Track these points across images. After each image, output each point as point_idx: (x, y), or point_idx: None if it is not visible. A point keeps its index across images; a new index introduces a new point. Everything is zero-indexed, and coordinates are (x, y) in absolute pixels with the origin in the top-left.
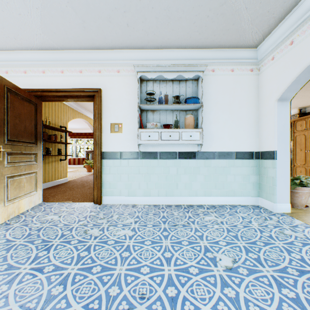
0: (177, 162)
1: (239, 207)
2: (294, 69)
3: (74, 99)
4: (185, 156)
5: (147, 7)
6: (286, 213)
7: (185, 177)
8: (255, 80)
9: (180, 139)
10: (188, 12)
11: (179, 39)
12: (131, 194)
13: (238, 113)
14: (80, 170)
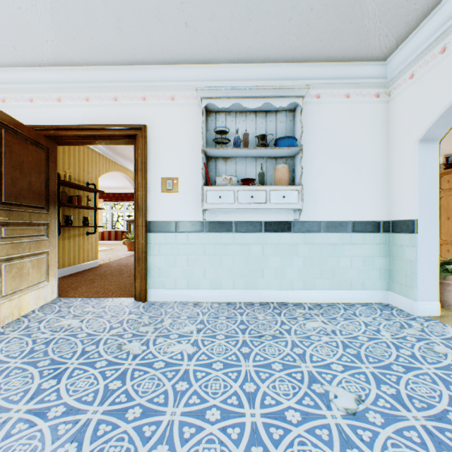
0: (262, 236)
1: (358, 307)
2: (447, 91)
3: (106, 140)
4: (274, 227)
5: None
6: (432, 317)
7: (274, 260)
8: (382, 111)
9: (268, 202)
10: (281, 2)
11: (266, 48)
12: (191, 286)
13: (357, 162)
14: (118, 248)
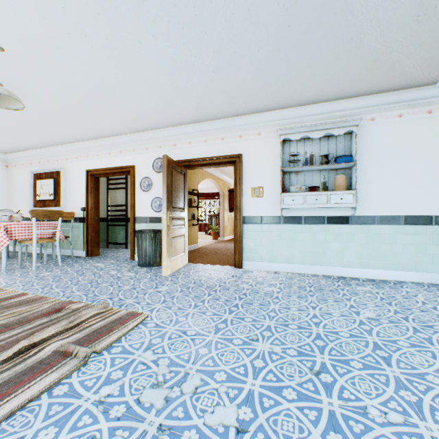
0: (324, 227)
1: (407, 283)
2: None
3: (216, 165)
4: (335, 221)
5: (291, 79)
6: None
7: (335, 245)
8: (434, 124)
9: (329, 203)
10: (336, 74)
11: (327, 95)
12: (272, 260)
13: (408, 168)
14: (204, 237)
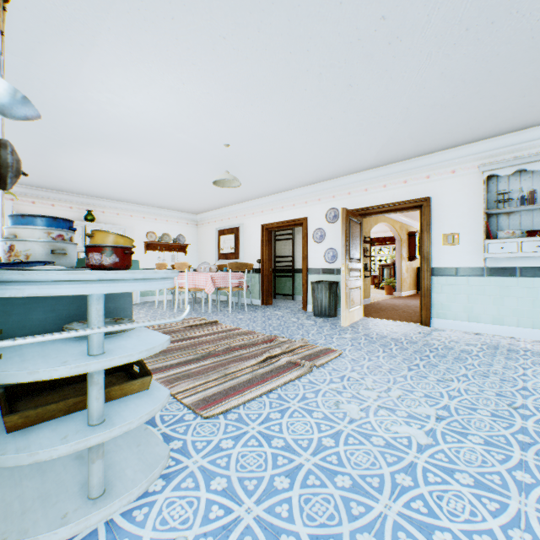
0: None
1: None
2: None
3: (397, 212)
4: None
5: (497, 111)
6: None
7: None
8: None
9: None
10: None
11: None
12: (471, 319)
13: None
14: (373, 291)
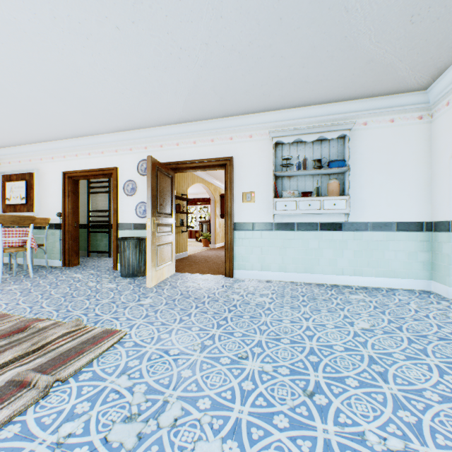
0: (317, 234)
1: (399, 291)
2: None
3: (206, 169)
4: (328, 227)
5: (284, 79)
6: None
7: (328, 252)
8: (425, 130)
9: (322, 208)
10: (329, 75)
11: (320, 97)
12: (264, 269)
13: (400, 174)
14: (194, 244)
